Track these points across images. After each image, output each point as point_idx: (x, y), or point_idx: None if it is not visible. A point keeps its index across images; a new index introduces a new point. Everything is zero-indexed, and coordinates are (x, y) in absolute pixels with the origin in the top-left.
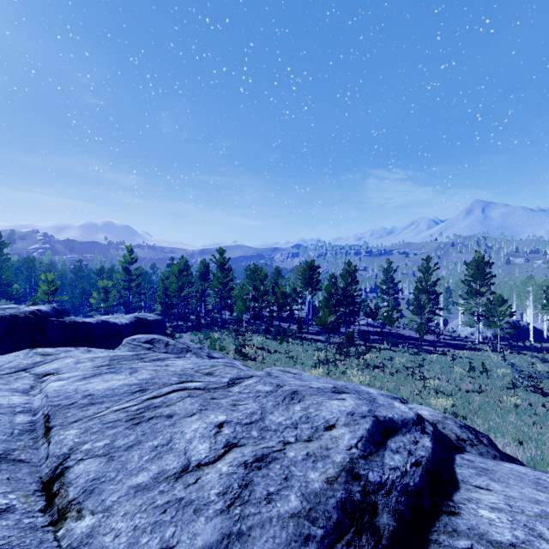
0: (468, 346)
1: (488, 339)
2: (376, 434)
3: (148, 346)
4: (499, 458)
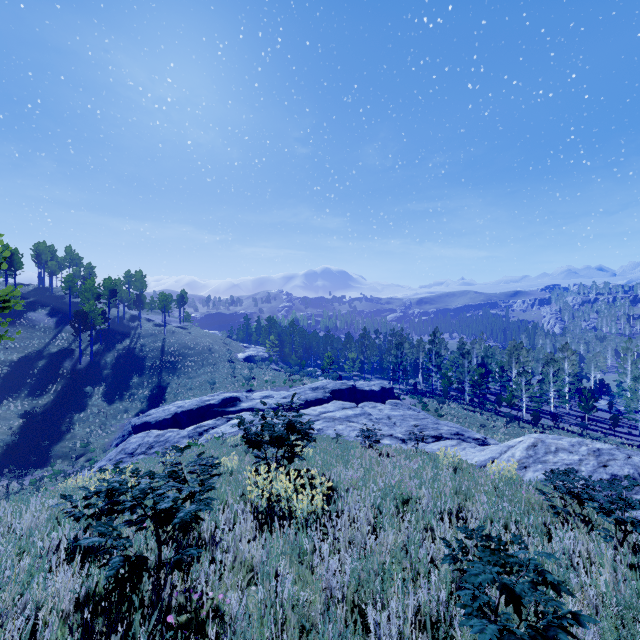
0: None
1: None
2: (453, 433)
3: (395, 405)
4: None
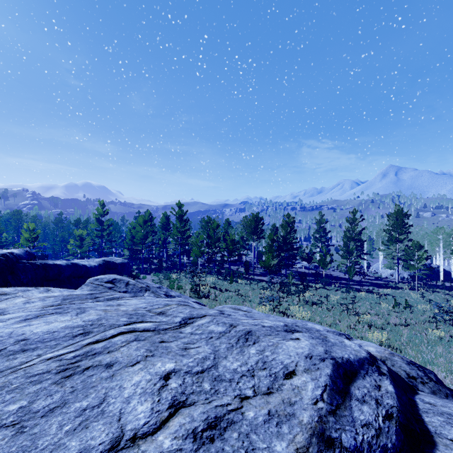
0: (389, 285)
1: (405, 279)
2: (338, 380)
3: (110, 286)
4: (451, 396)
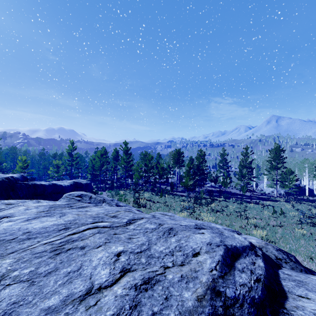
0: (271, 198)
1: (282, 194)
2: (227, 258)
3: (79, 199)
4: (304, 271)
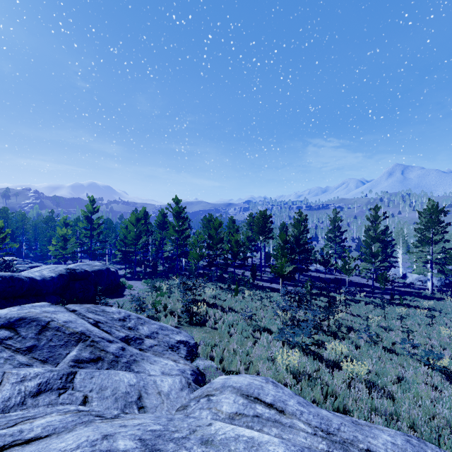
0: (423, 294)
1: (434, 285)
2: None
3: (3, 336)
4: None
